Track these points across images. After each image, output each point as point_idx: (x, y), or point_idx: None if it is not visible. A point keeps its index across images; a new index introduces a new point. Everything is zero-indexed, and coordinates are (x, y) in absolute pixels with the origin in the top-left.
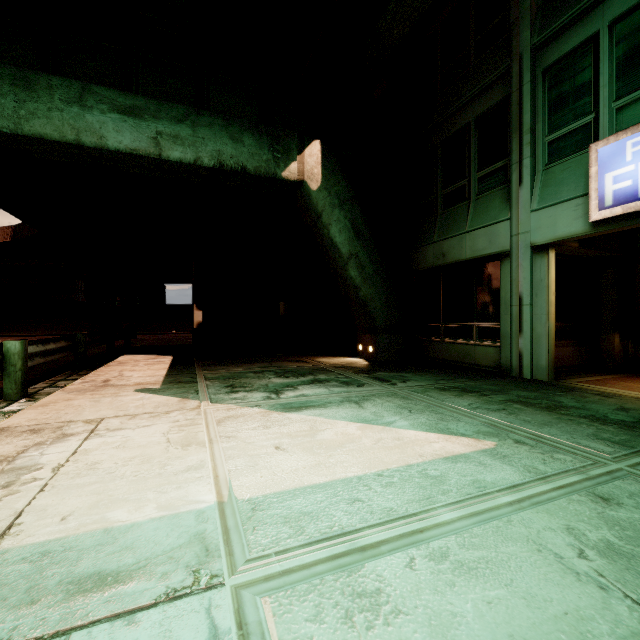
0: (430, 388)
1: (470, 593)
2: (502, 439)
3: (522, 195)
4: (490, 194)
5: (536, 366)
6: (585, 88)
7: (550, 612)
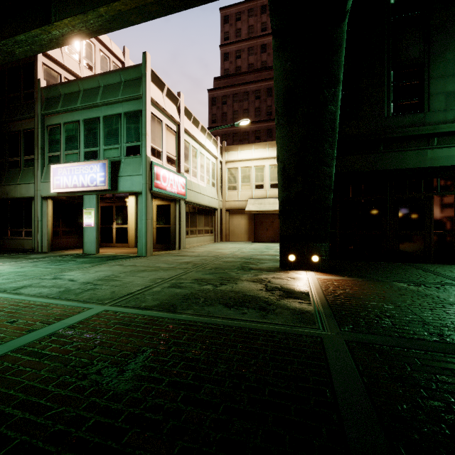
0: None
1: None
2: None
3: (38, 174)
4: (29, 169)
5: (44, 246)
6: (58, 141)
7: None
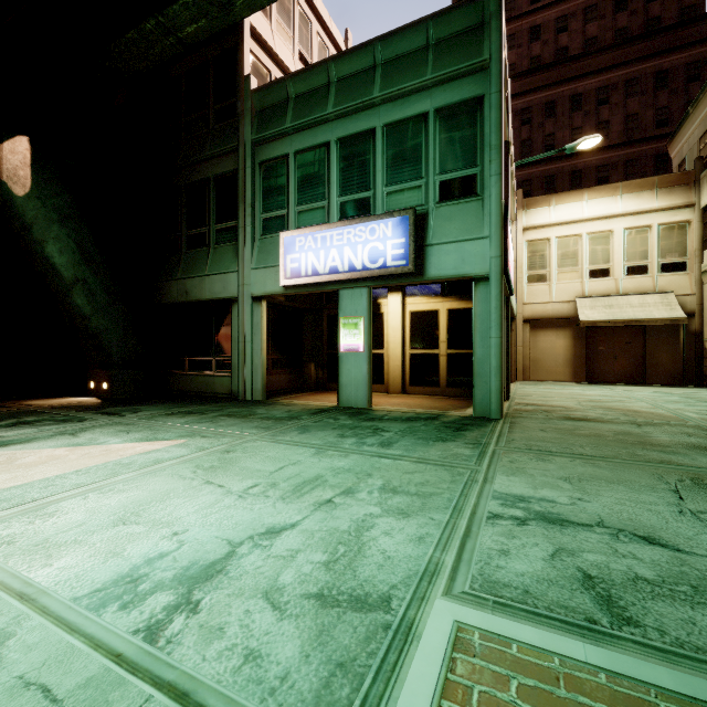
0: (159, 415)
1: (119, 497)
2: (194, 437)
3: (246, 255)
4: (225, 247)
5: (255, 390)
6: (283, 189)
7: (160, 492)
